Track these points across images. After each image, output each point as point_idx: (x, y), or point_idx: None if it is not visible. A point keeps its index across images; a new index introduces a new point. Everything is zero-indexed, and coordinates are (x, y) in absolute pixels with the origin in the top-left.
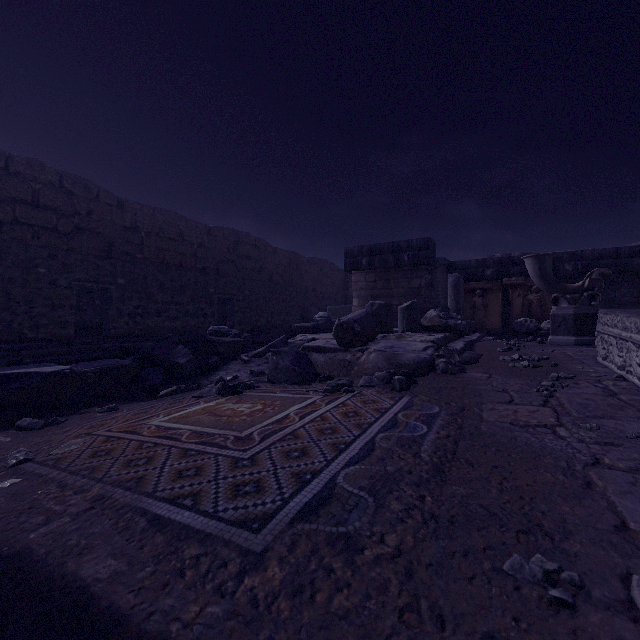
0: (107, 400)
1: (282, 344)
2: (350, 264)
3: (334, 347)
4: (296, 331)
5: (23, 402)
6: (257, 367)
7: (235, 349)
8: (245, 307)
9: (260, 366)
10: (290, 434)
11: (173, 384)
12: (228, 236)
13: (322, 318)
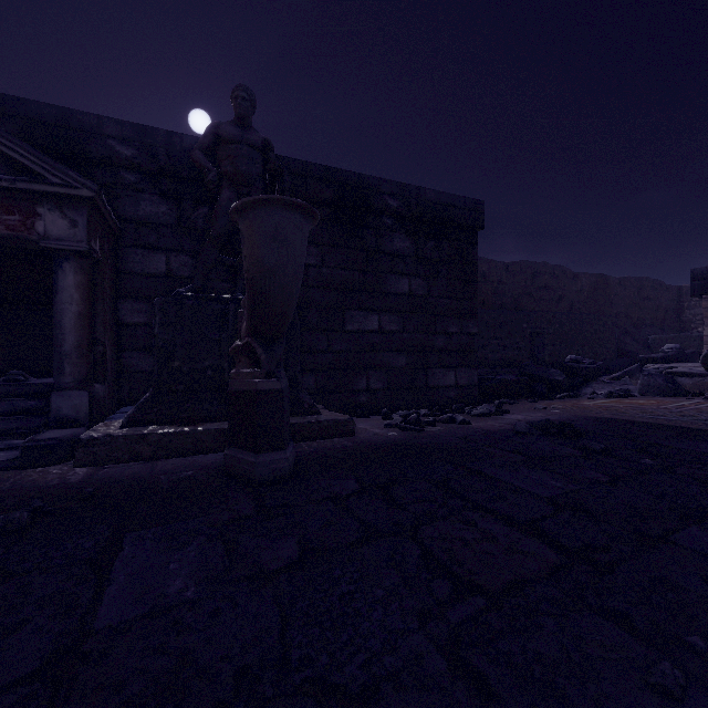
0: (523, 398)
1: (637, 371)
2: (699, 288)
3: (701, 373)
4: (641, 361)
5: (489, 393)
6: (619, 387)
7: (593, 373)
8: (555, 340)
9: (621, 386)
10: (694, 408)
11: (554, 394)
12: (525, 269)
13: (672, 350)
